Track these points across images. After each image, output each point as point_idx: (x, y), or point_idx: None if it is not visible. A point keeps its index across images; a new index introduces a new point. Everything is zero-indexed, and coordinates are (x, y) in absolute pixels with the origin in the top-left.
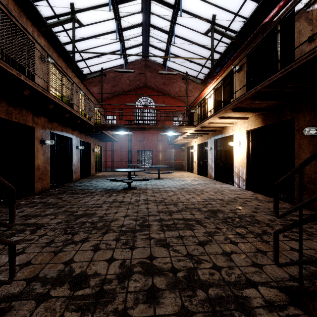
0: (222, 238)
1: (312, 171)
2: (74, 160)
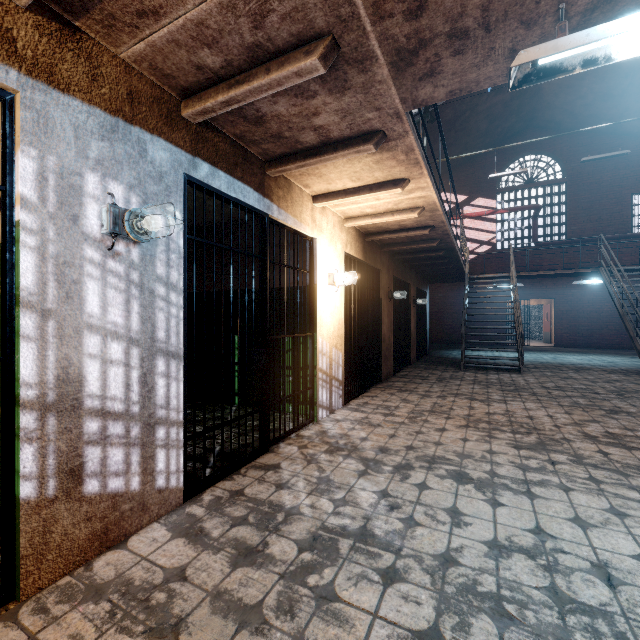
0: (532, 381)
1: (387, 337)
2: None
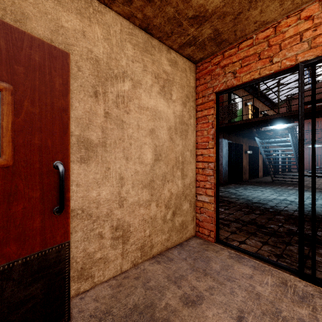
0: None
1: None
2: (279, 162)
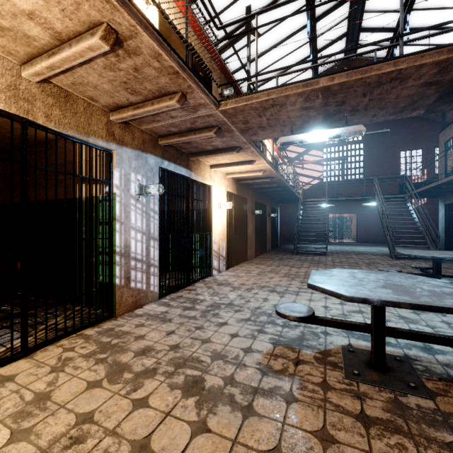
0: (329, 259)
1: (251, 235)
2: None
